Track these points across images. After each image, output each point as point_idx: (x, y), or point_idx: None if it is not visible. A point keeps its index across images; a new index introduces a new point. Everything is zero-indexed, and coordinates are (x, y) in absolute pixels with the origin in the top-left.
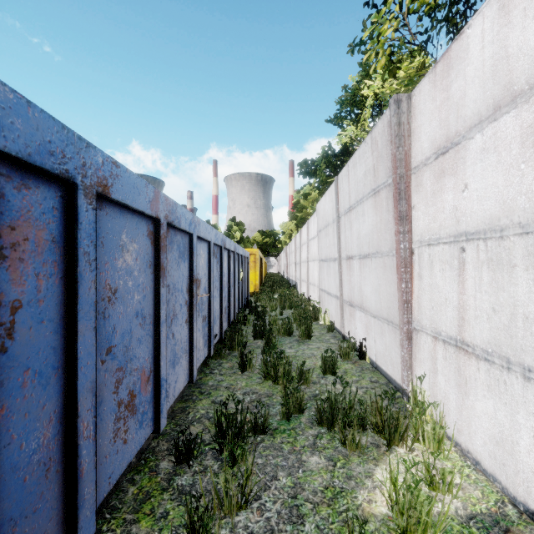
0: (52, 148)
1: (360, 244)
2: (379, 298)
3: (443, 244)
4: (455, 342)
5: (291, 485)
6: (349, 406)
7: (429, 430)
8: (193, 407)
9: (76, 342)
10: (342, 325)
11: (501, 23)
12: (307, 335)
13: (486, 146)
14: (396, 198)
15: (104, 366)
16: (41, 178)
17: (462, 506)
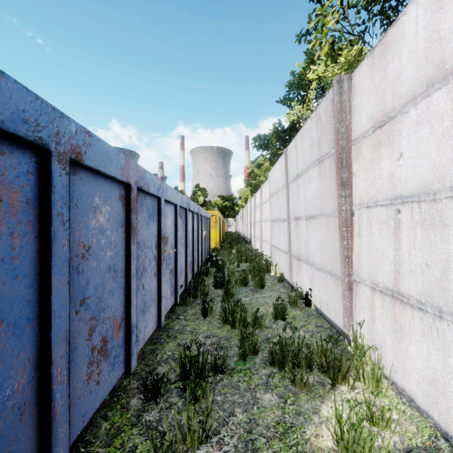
0: (26, 117)
1: (306, 207)
2: (323, 253)
3: (380, 206)
4: (391, 293)
5: (247, 420)
6: (297, 349)
7: (368, 370)
8: (161, 349)
9: (50, 295)
10: (291, 277)
11: (434, 9)
12: (260, 285)
13: (419, 119)
14: (339, 167)
15: (78, 316)
16: (15, 145)
17: (400, 441)
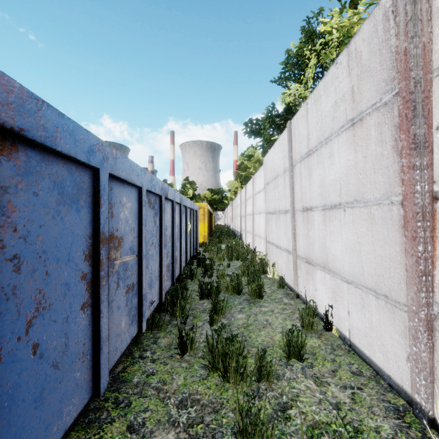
0: None
1: (324, 193)
2: (358, 260)
3: None
4: None
5: None
6: None
7: None
8: None
9: None
10: (296, 283)
11: None
12: (258, 293)
13: None
14: (407, 117)
15: None
16: None
17: None
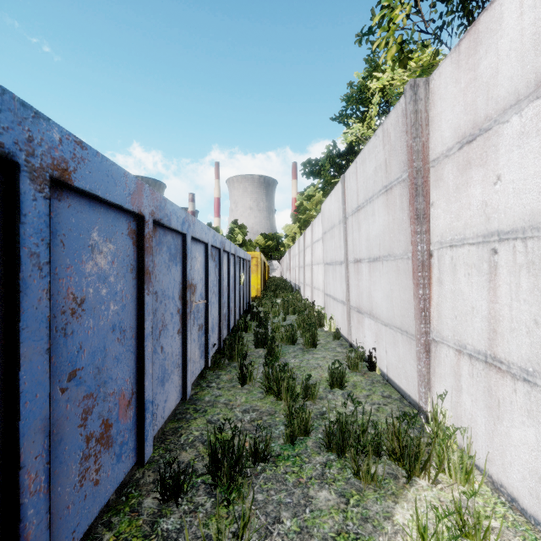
0: None
1: (369, 247)
2: (391, 305)
3: (469, 245)
4: (484, 357)
5: (297, 529)
6: (361, 429)
7: (455, 459)
8: (187, 428)
9: (17, 370)
10: (349, 333)
11: None
12: (312, 343)
13: (525, 129)
14: (413, 195)
15: (65, 395)
16: None
17: None
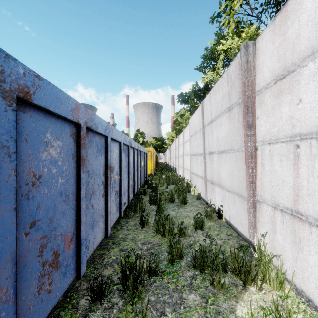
0: None
1: (218, 144)
2: (232, 179)
3: (281, 142)
4: (290, 212)
5: None
6: (215, 256)
7: (273, 275)
8: (108, 254)
9: None
10: (206, 196)
11: None
12: (183, 202)
13: (317, 70)
14: (245, 112)
15: (28, 237)
16: None
17: None
